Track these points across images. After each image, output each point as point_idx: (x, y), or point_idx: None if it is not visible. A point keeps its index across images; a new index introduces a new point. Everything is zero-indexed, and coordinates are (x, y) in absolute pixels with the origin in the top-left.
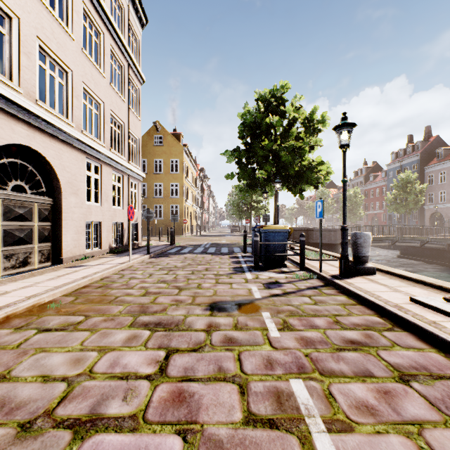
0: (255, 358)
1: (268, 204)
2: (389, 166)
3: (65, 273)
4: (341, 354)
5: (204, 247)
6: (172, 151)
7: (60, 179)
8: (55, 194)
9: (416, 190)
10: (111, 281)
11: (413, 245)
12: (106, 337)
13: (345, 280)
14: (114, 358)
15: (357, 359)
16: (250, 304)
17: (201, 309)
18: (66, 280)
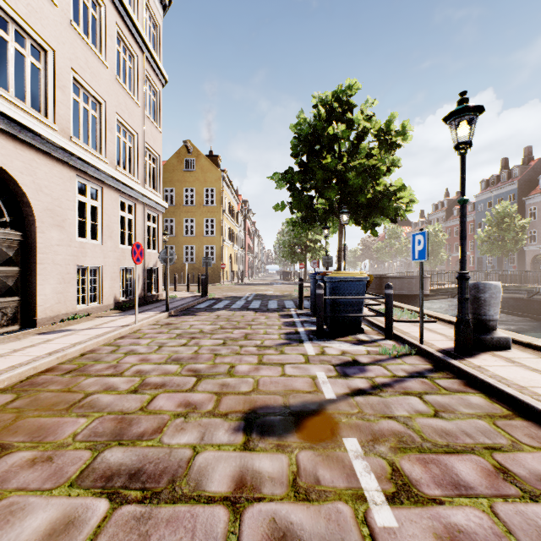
0: None
1: (328, 245)
2: (479, 198)
3: (27, 345)
4: None
5: (245, 300)
6: (207, 178)
7: (33, 204)
8: (27, 226)
9: (516, 226)
10: (94, 359)
11: (518, 297)
12: (2, 527)
13: (468, 361)
14: None
15: None
16: (319, 416)
17: (228, 427)
18: (19, 360)
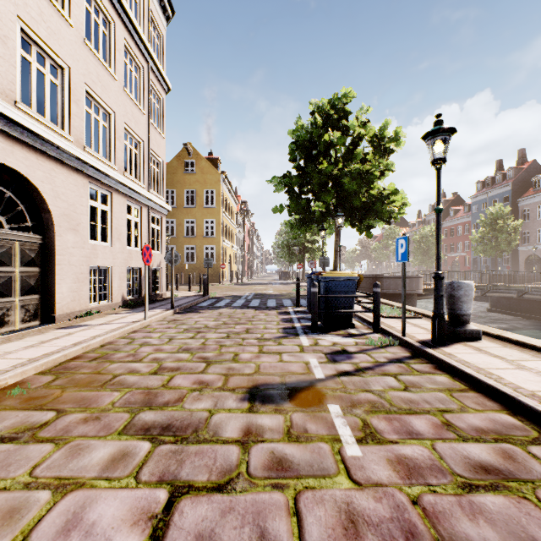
0: (325, 510)
1: (326, 245)
2: (474, 199)
3: (52, 338)
4: (474, 498)
5: (245, 299)
6: (207, 180)
7: (52, 210)
8: (46, 230)
9: (509, 227)
10: (114, 349)
11: (509, 296)
12: (76, 457)
13: (441, 350)
14: (77, 508)
15: (507, 512)
16: (309, 390)
17: (236, 398)
18: (50, 349)
